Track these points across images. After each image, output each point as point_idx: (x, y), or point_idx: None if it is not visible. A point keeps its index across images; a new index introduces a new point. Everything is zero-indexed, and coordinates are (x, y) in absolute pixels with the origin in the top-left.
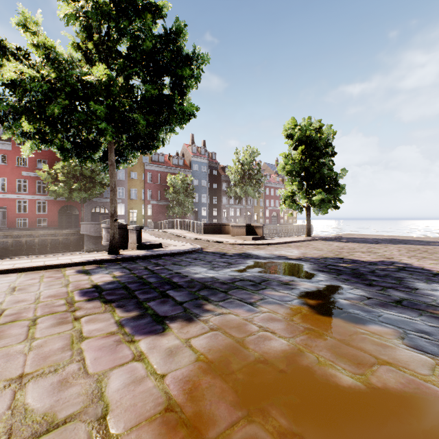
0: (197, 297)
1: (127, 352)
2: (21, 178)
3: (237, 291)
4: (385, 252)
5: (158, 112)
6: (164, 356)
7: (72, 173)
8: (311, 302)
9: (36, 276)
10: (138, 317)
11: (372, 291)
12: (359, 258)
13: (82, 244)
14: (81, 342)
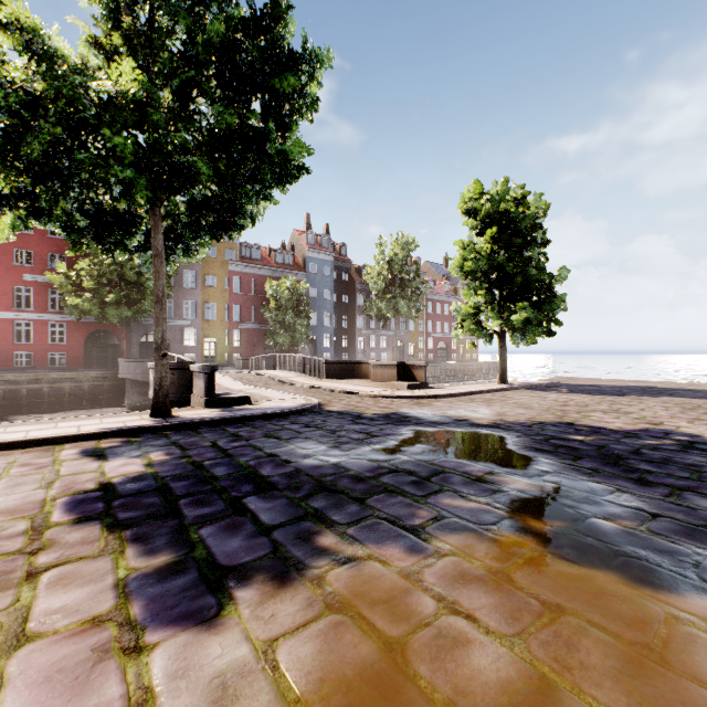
0: (304, 513)
1: (113, 692)
2: (22, 285)
3: (385, 499)
4: (644, 412)
5: (239, 159)
6: (203, 706)
7: (107, 276)
8: (538, 527)
9: (1, 462)
10: (169, 569)
11: (654, 497)
12: (601, 423)
13: (123, 395)
14: (12, 653)
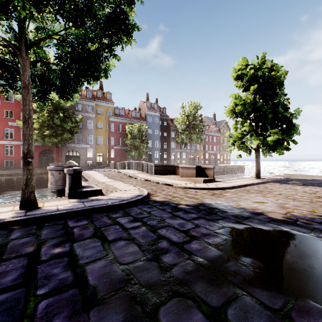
0: None
1: None
2: (8, 128)
3: None
4: None
5: None
6: None
7: (47, 122)
8: None
9: None
10: None
11: None
12: None
13: None
14: None
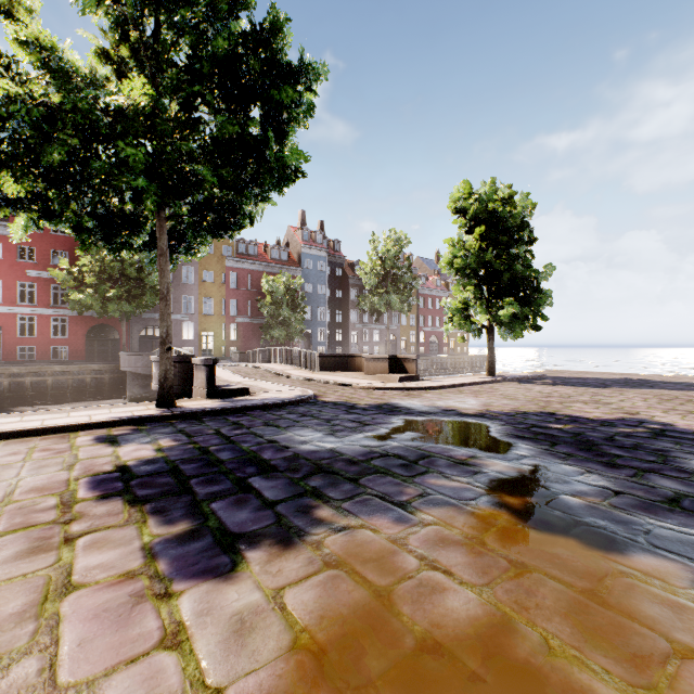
0: (304, 491)
1: (152, 625)
2: (26, 281)
3: (376, 479)
4: (623, 403)
5: (240, 165)
6: (226, 634)
7: (108, 272)
8: (512, 502)
9: (22, 447)
10: (187, 535)
11: (620, 477)
12: (581, 413)
13: (124, 387)
14: (64, 598)
